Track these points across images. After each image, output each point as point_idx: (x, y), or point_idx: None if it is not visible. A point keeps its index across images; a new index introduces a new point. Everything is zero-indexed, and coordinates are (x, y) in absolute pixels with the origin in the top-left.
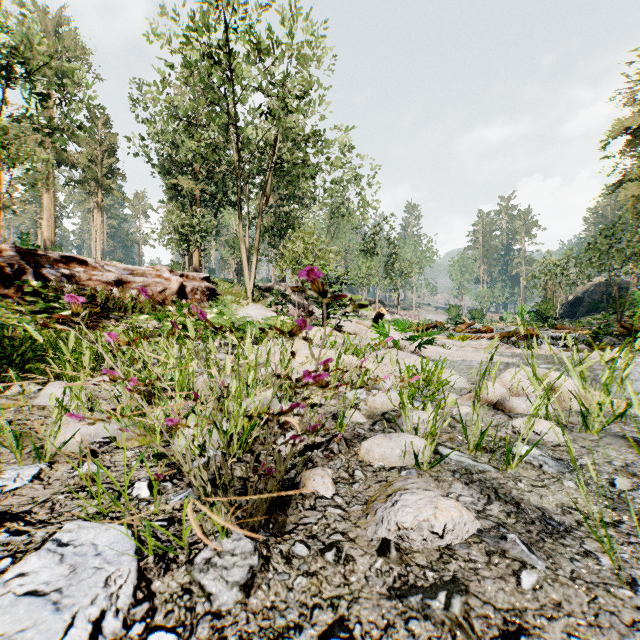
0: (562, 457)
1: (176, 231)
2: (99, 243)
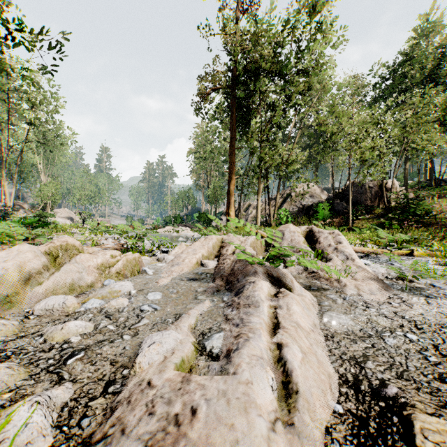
0: None
1: None
2: None
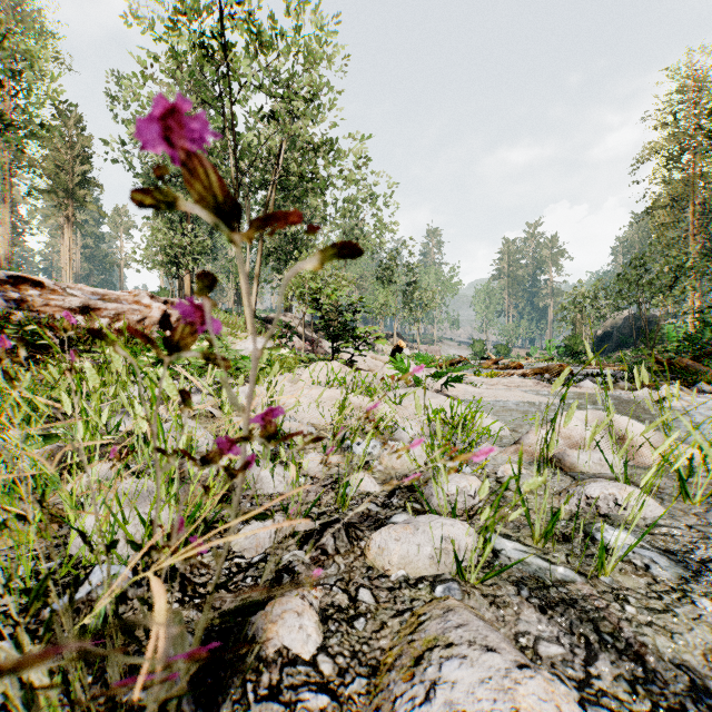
0: (668, 547)
1: (163, 252)
2: (70, 265)
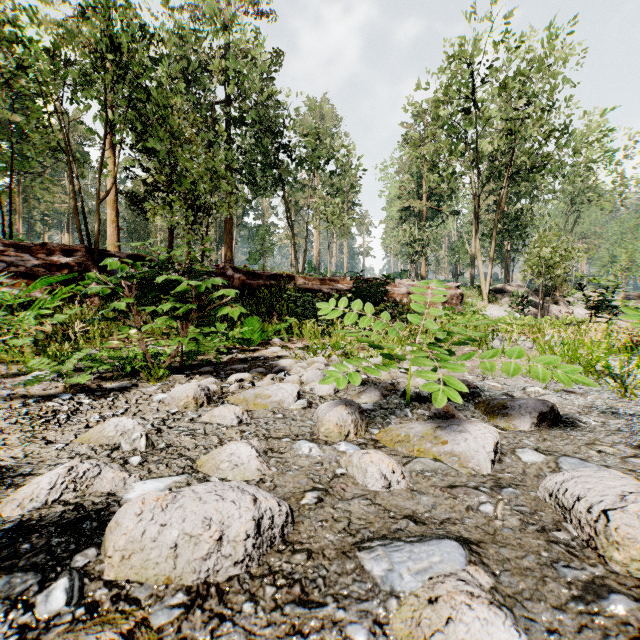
0: None
1: (409, 245)
2: (345, 261)
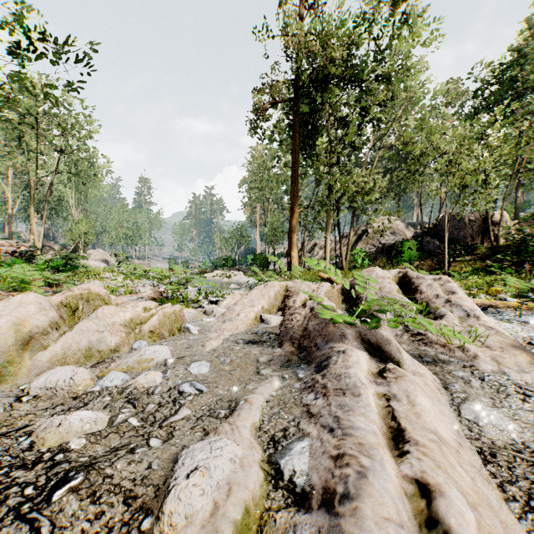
0: None
1: None
2: None
